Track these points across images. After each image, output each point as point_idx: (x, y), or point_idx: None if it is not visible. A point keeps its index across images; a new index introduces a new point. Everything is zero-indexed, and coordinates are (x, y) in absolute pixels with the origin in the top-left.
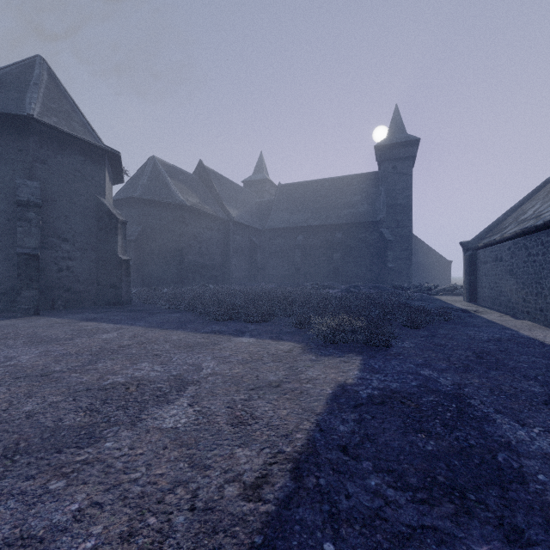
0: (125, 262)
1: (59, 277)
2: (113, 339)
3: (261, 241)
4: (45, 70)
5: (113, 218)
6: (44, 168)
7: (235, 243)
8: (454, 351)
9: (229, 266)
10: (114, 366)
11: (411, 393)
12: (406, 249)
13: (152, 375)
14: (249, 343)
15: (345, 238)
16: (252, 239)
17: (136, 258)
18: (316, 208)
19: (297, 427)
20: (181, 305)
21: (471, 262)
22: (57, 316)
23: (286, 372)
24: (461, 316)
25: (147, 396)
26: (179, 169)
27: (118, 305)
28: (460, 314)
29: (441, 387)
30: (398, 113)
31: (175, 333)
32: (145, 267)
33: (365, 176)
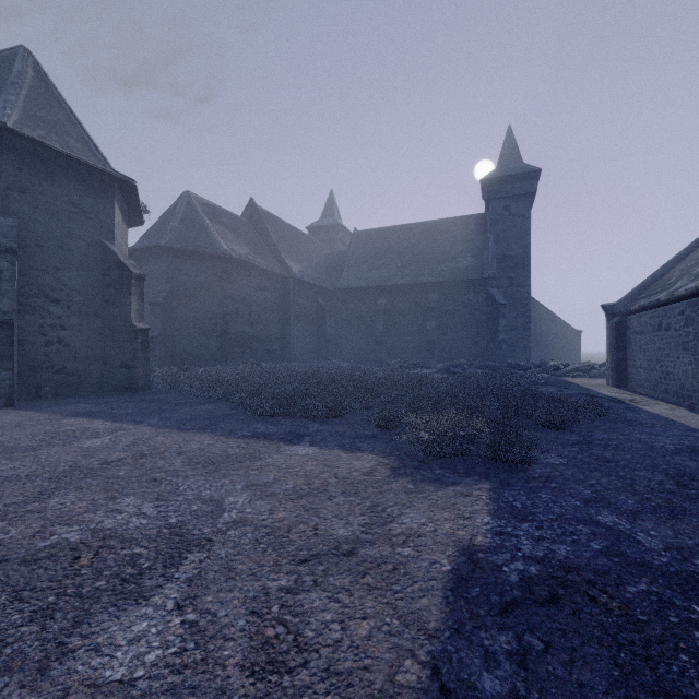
0: (141, 332)
1: (47, 352)
2: (98, 449)
3: (332, 305)
4: (31, 65)
5: (124, 271)
6: (24, 200)
7: (297, 308)
8: (634, 473)
9: (288, 338)
10: (76, 504)
11: (599, 571)
12: (523, 316)
13: (133, 524)
14: (308, 456)
15: (443, 301)
16: (319, 302)
17: (163, 327)
18: (404, 261)
19: (392, 680)
20: (218, 392)
21: (619, 332)
22: (37, 409)
23: (366, 518)
24: (616, 409)
25: (104, 580)
26: (222, 210)
27: (131, 392)
28: (612, 406)
29: (648, 554)
30: (512, 136)
31: (198, 438)
32: (176, 339)
33: (468, 220)
